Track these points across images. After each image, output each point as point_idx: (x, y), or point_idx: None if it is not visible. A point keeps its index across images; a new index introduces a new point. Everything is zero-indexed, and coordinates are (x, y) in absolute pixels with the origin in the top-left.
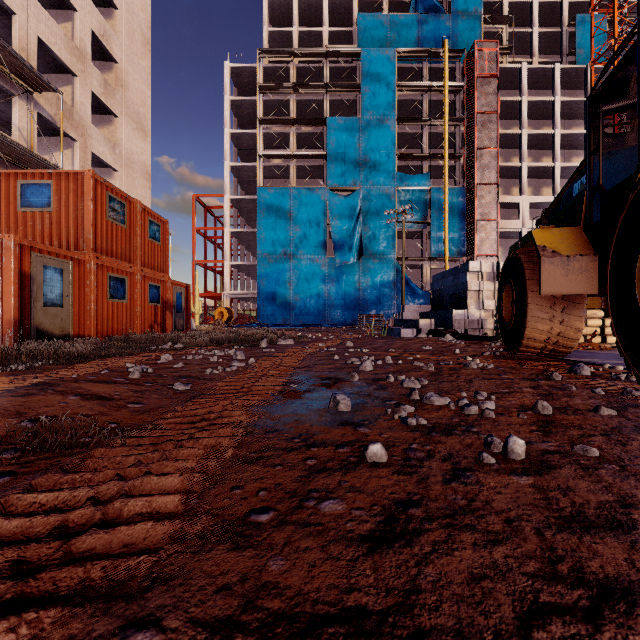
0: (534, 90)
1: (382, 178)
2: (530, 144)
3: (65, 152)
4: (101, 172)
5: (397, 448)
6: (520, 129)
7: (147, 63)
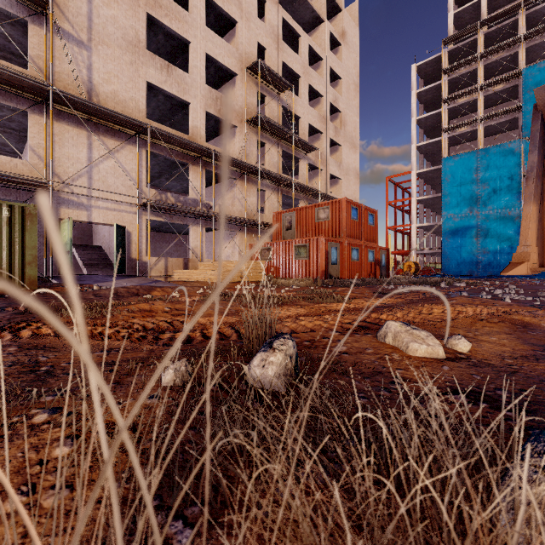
0: None
1: None
2: None
3: (317, 178)
4: (332, 182)
5: None
6: None
7: (357, 101)
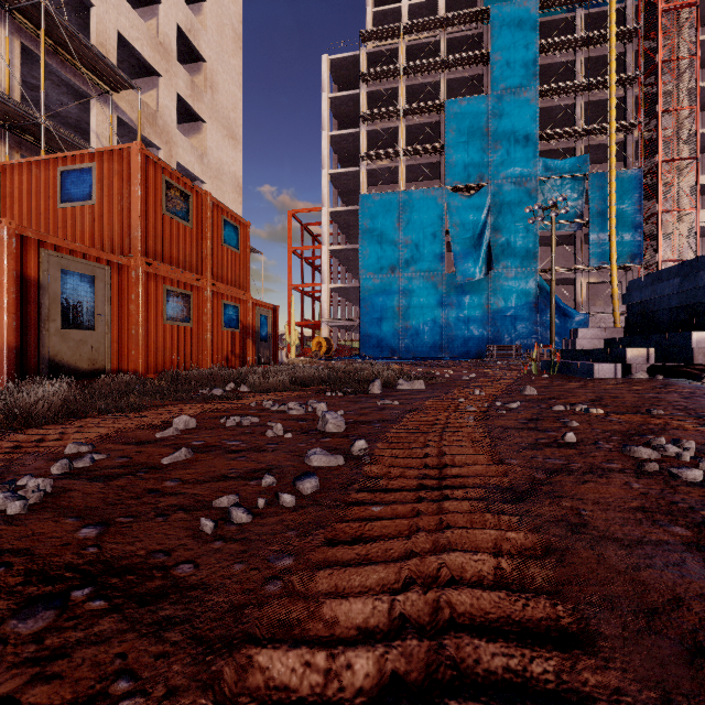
0: None
1: (518, 168)
2: None
3: None
4: None
5: None
6: None
7: (238, 62)
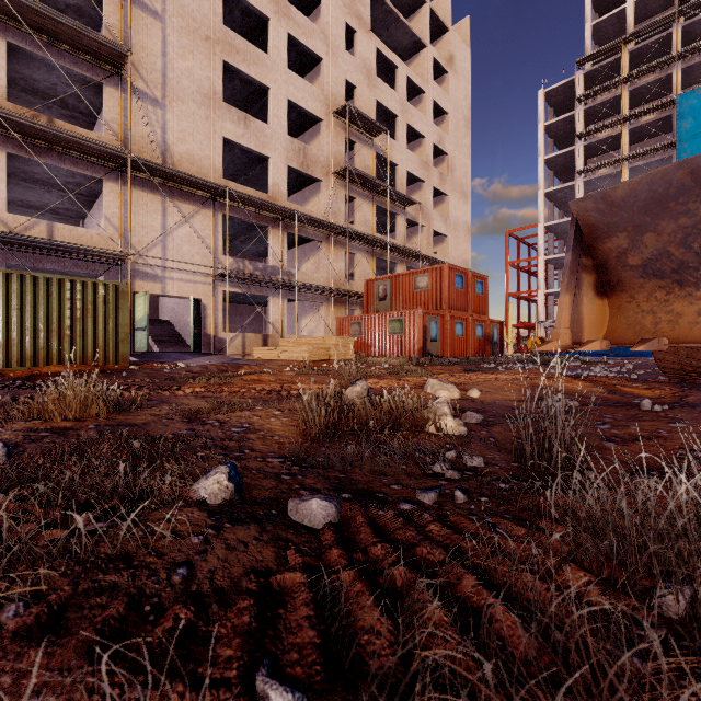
0: None
1: None
2: None
3: (418, 235)
4: (437, 240)
5: None
6: None
7: (468, 139)
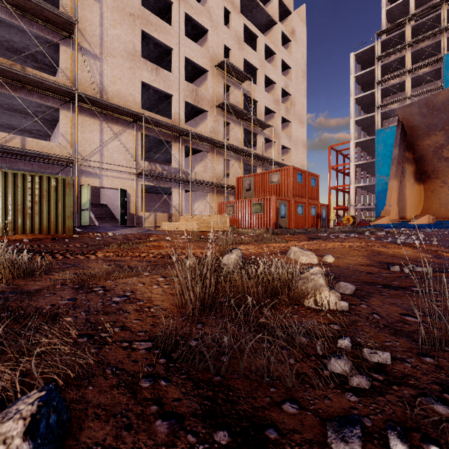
0: None
1: None
2: None
3: (271, 148)
4: (283, 151)
5: None
6: None
7: (304, 85)
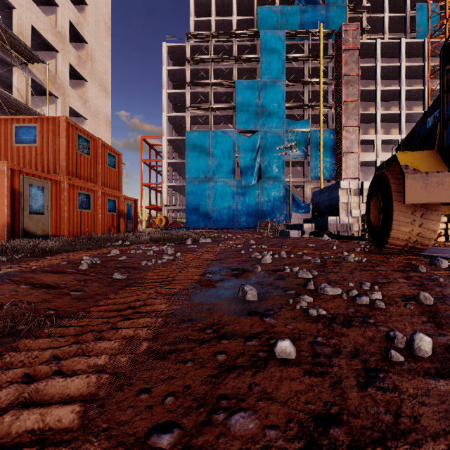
0: (385, 58)
1: (275, 123)
2: (382, 98)
3: (51, 106)
4: (76, 120)
5: (303, 341)
6: (375, 87)
7: (108, 43)
